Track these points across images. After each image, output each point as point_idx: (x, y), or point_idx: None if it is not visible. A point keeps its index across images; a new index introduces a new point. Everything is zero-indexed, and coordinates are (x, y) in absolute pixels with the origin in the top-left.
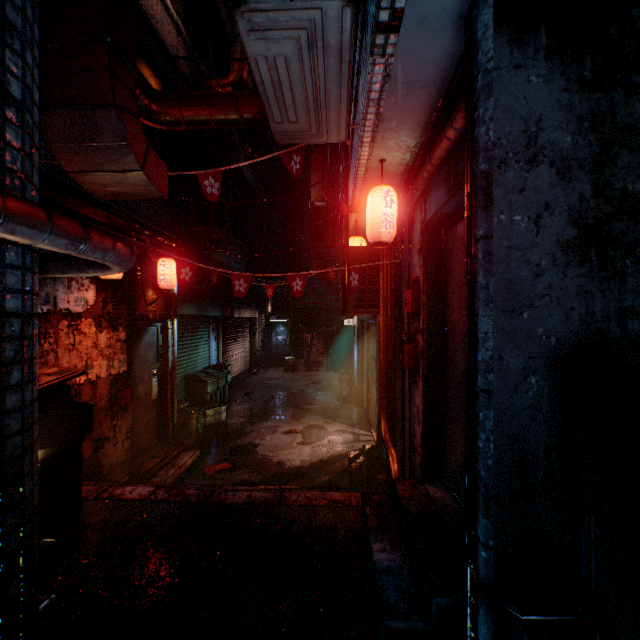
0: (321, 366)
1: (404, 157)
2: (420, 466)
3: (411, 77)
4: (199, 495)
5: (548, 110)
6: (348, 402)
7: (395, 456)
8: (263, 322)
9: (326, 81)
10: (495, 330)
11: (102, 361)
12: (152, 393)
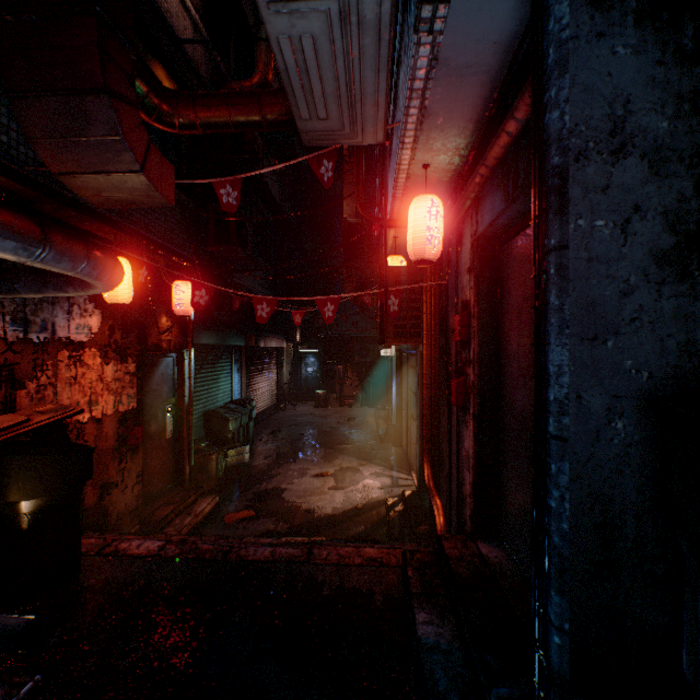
0: (355, 401)
1: (452, 161)
2: (470, 520)
3: (463, 60)
4: (215, 551)
5: (638, 88)
6: (385, 441)
7: (441, 507)
8: (291, 352)
9: (361, 67)
10: (572, 362)
11: (108, 396)
12: (166, 432)
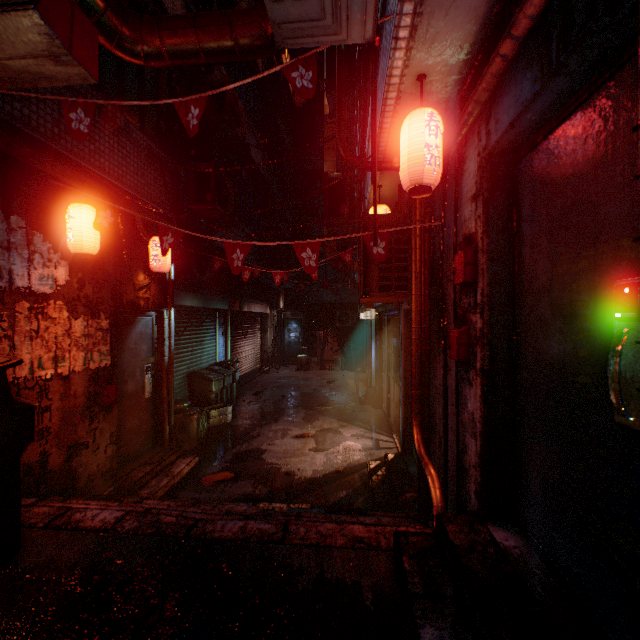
0: (335, 365)
1: (452, 69)
2: (477, 496)
3: None
4: (178, 525)
5: None
6: (365, 403)
7: (436, 478)
8: (275, 319)
9: None
10: None
11: (77, 353)
12: (145, 391)
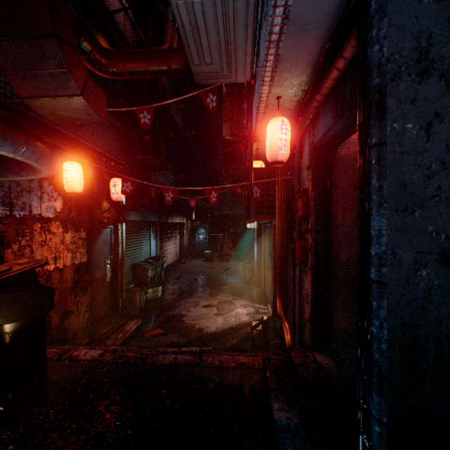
0: (230, 257)
1: (296, 94)
2: (309, 337)
3: (306, 19)
4: (137, 357)
5: (438, 27)
6: (250, 284)
7: (288, 328)
8: (189, 226)
9: (235, 24)
10: (388, 227)
11: (67, 254)
12: (106, 277)
